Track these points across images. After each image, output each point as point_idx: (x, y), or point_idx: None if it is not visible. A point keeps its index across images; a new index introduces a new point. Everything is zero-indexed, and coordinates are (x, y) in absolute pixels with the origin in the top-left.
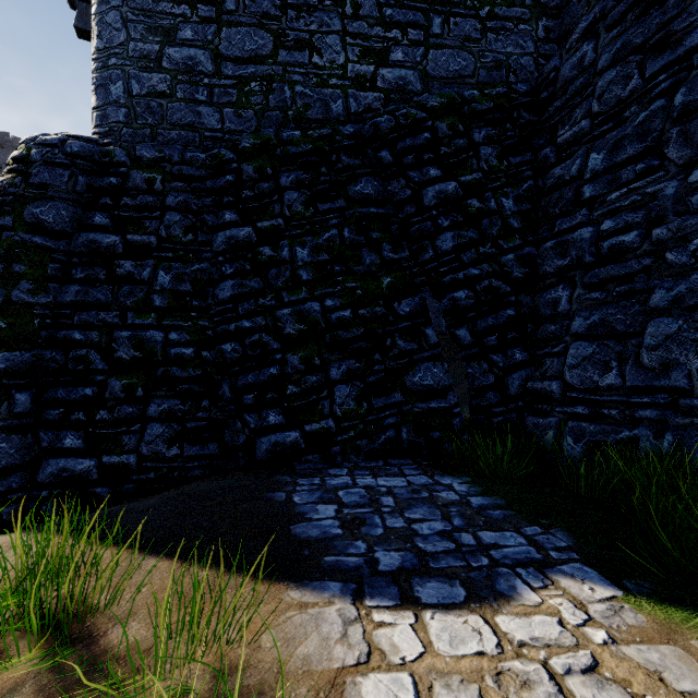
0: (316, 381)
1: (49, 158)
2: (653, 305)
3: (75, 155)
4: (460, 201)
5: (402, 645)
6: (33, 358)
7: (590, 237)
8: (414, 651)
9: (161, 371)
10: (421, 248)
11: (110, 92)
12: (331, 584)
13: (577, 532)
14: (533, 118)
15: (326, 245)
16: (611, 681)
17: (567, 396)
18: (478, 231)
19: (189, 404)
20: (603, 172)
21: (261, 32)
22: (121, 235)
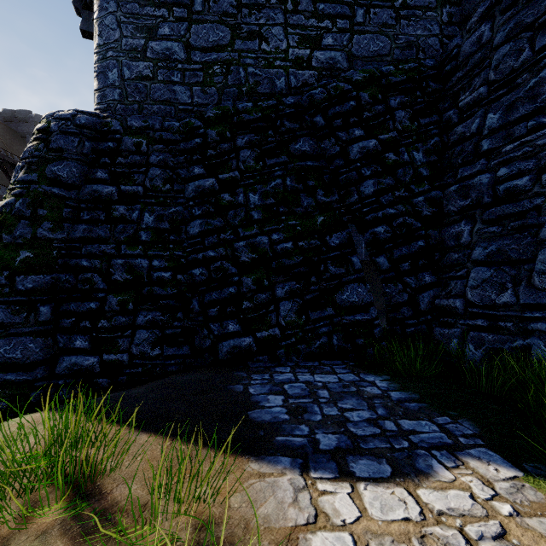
0: (265, 298)
1: (64, 129)
2: (543, 237)
3: (83, 126)
4: (379, 155)
5: (342, 509)
6: (52, 280)
7: (488, 182)
8: (352, 515)
9: (147, 290)
10: (348, 192)
11: (108, 77)
12: (282, 458)
13: (481, 422)
14: (439, 86)
15: (272, 192)
16: None
17: (469, 311)
18: (394, 179)
19: (167, 315)
20: (499, 129)
21: (221, 26)
22: (116, 186)
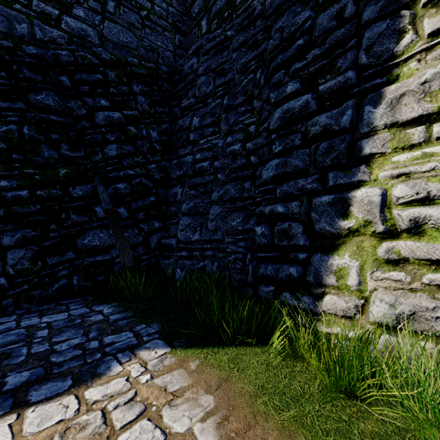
0: None
1: None
2: (213, 199)
3: None
4: (123, 126)
5: None
6: None
7: (191, 161)
8: None
9: None
10: (94, 151)
11: None
12: None
13: (165, 322)
14: (170, 88)
15: (4, 136)
16: (139, 402)
17: (179, 246)
18: (134, 147)
19: None
20: (198, 128)
21: None
22: None
